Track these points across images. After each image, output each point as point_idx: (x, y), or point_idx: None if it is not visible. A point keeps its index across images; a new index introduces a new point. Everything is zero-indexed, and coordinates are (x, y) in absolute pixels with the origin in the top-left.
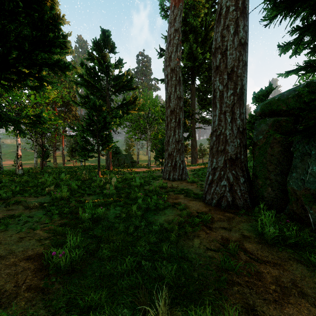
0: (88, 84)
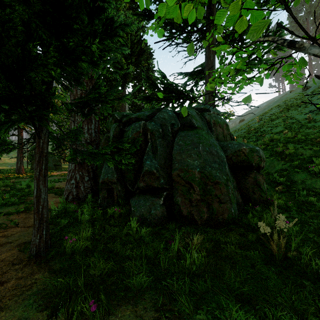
0: None
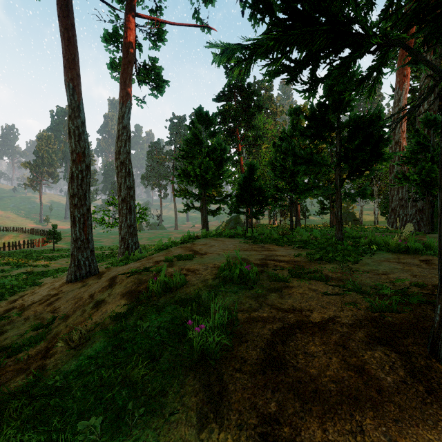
0: None
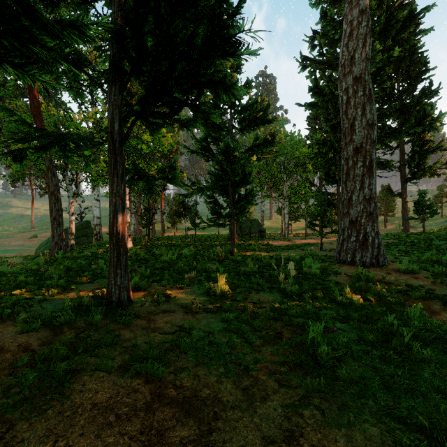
0: (206, 122)
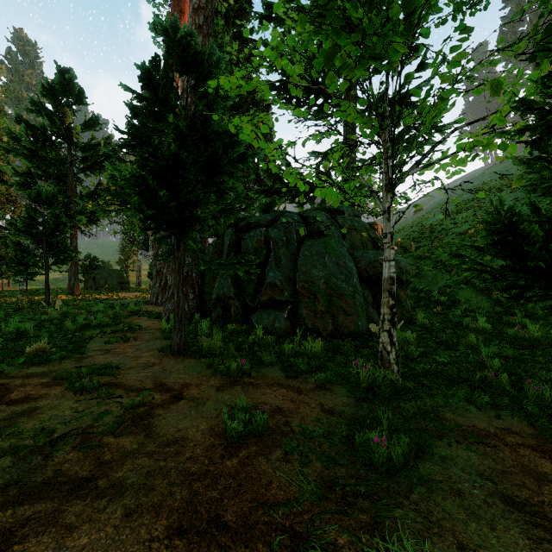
0: (32, 153)
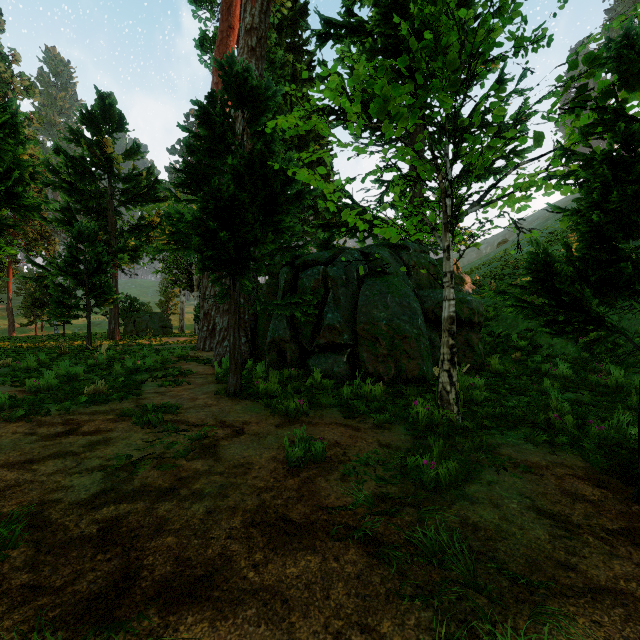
0: (71, 186)
